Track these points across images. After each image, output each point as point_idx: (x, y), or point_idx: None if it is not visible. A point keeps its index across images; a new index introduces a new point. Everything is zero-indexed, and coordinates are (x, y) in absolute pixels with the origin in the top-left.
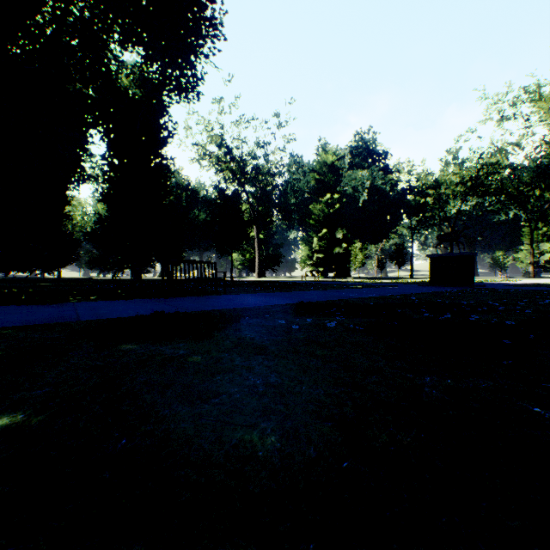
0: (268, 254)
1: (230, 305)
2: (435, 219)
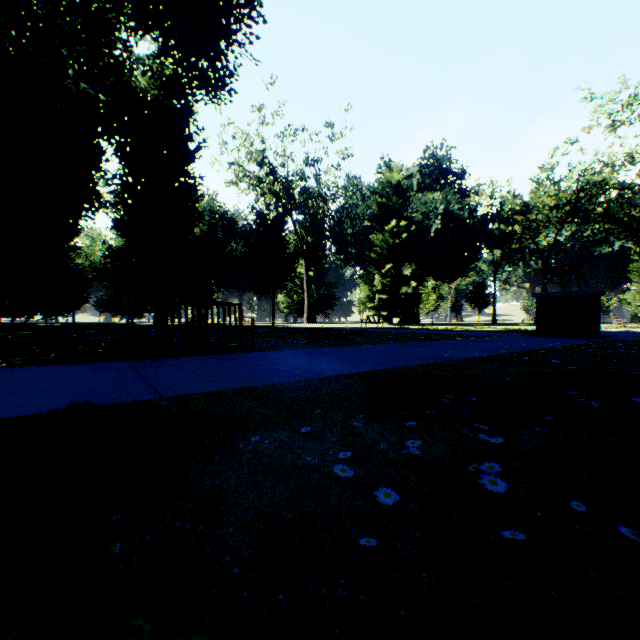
0: (319, 295)
1: (247, 378)
2: (523, 252)
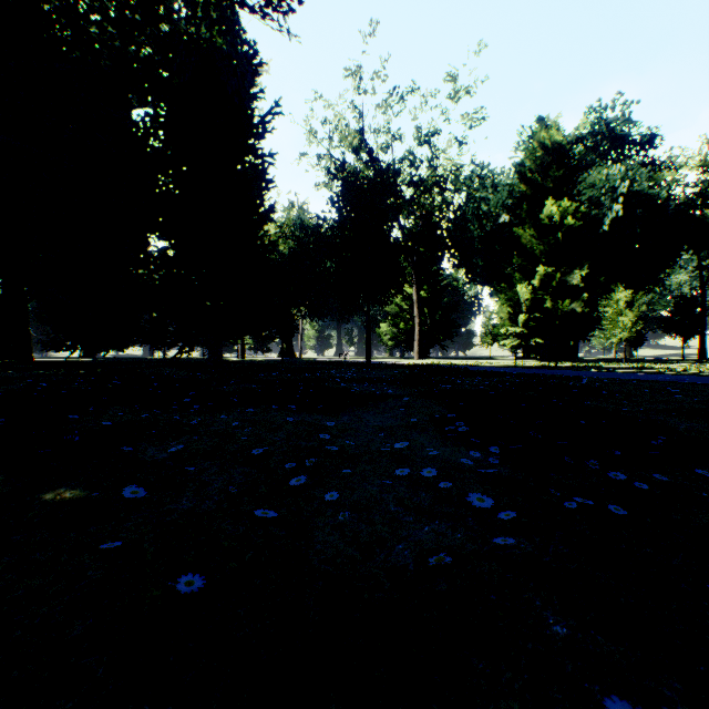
0: (434, 322)
1: None
2: None
